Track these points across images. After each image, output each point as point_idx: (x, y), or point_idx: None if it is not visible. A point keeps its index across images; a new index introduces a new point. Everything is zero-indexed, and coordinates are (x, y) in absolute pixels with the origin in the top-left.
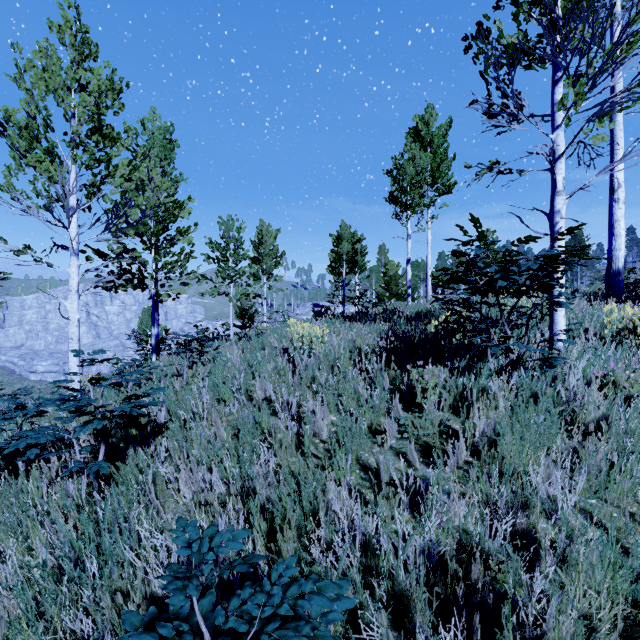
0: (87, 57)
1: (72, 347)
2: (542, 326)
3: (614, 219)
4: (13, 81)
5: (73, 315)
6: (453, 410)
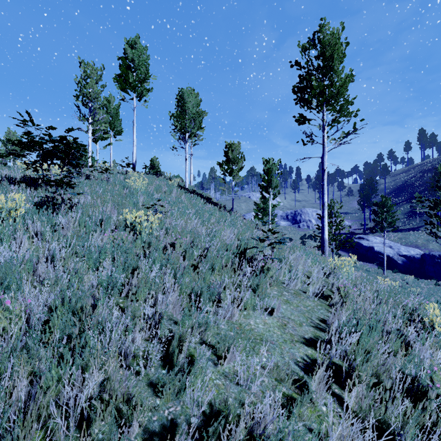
0: None
1: None
2: None
3: (133, 150)
4: None
5: None
6: None
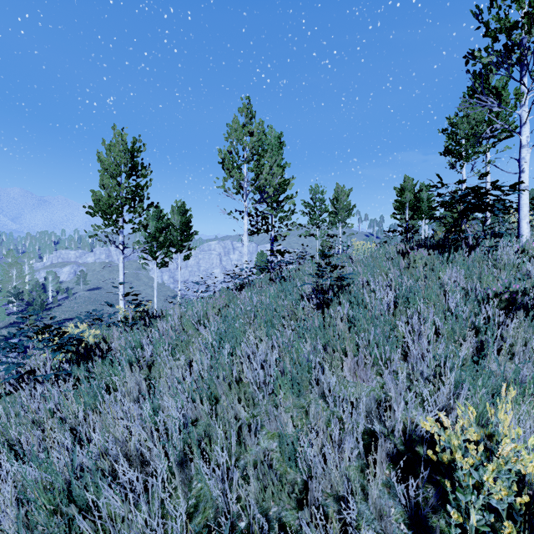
0: (251, 118)
1: (245, 258)
2: (533, 235)
3: None
4: (226, 140)
5: (245, 243)
6: (433, 271)
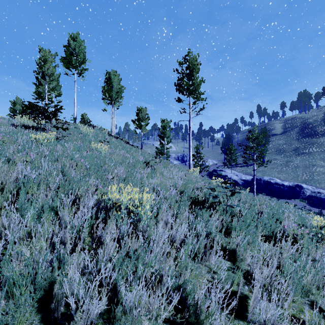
0: None
1: None
2: None
3: (74, 109)
4: None
5: None
6: None
